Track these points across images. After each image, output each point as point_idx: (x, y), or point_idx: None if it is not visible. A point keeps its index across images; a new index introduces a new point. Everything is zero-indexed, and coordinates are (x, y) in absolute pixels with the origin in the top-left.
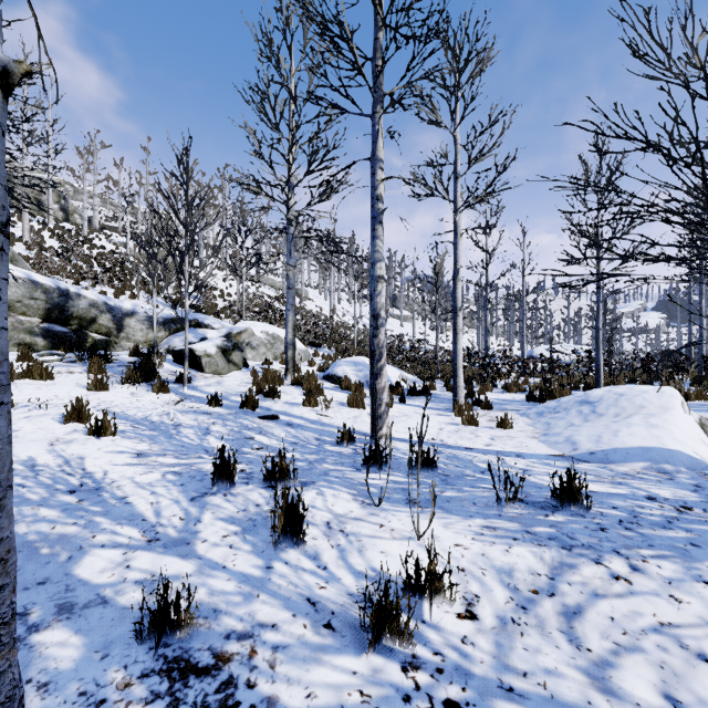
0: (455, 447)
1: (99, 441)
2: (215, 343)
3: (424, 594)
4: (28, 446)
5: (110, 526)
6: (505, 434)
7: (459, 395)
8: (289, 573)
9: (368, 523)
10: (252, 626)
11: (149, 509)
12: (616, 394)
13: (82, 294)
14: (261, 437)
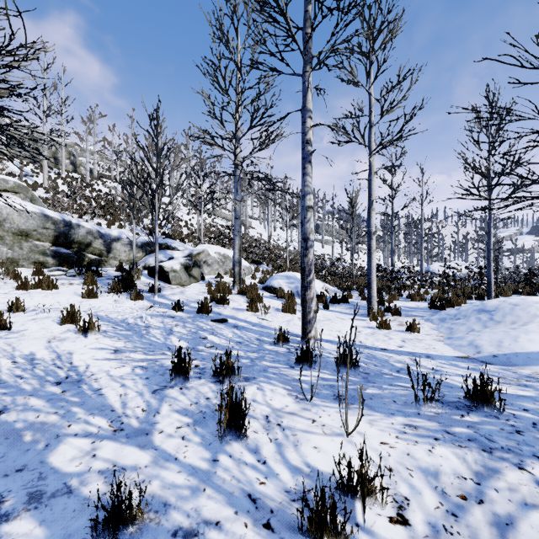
0: (372, 348)
1: (85, 339)
2: (179, 261)
3: (356, 495)
4: (31, 343)
5: (84, 415)
6: (413, 337)
7: (373, 303)
8: (232, 467)
9: (302, 418)
10: (198, 523)
11: (118, 400)
12: (511, 304)
13: (81, 225)
14: (213, 337)
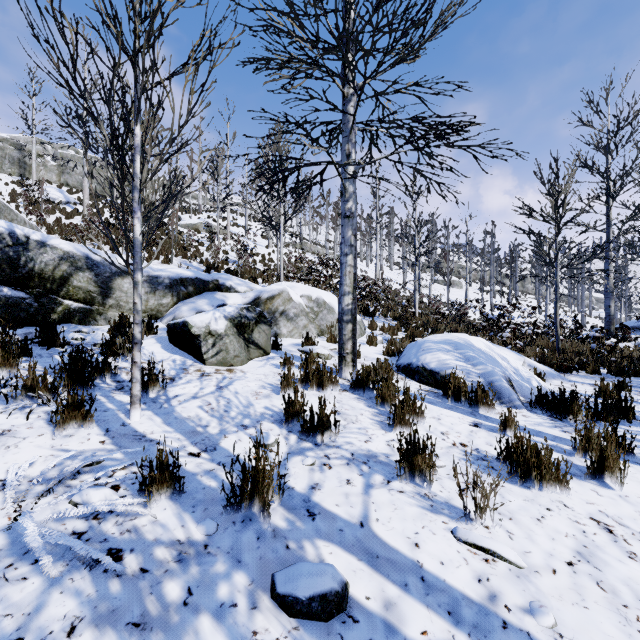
0: None
1: None
2: (225, 313)
3: None
4: None
5: None
6: None
7: None
8: None
9: None
10: None
11: None
12: None
13: (50, 244)
14: None
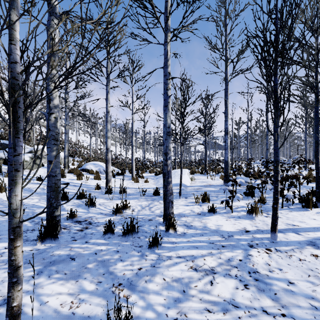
0: (132, 188)
1: (1, 194)
2: (28, 156)
3: (124, 209)
4: None
5: (37, 209)
6: (146, 184)
7: (133, 174)
8: (94, 211)
9: (110, 203)
10: (90, 216)
11: (45, 205)
12: (175, 171)
13: None
14: (66, 189)
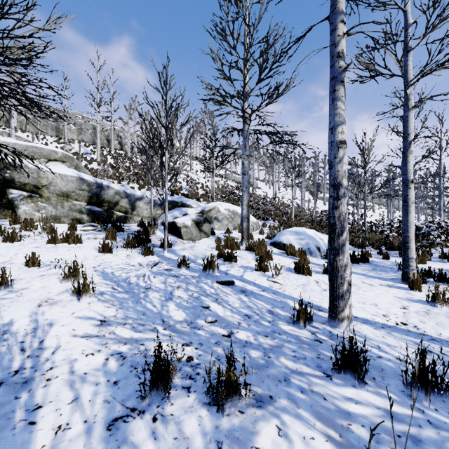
0: (441, 341)
1: (77, 304)
2: (190, 217)
3: None
4: (20, 306)
5: None
6: None
7: (411, 267)
8: None
9: None
10: None
11: (47, 445)
12: None
13: (110, 186)
14: (216, 306)
